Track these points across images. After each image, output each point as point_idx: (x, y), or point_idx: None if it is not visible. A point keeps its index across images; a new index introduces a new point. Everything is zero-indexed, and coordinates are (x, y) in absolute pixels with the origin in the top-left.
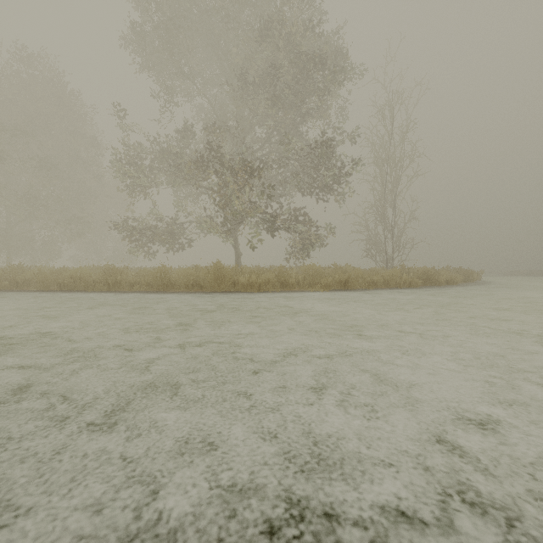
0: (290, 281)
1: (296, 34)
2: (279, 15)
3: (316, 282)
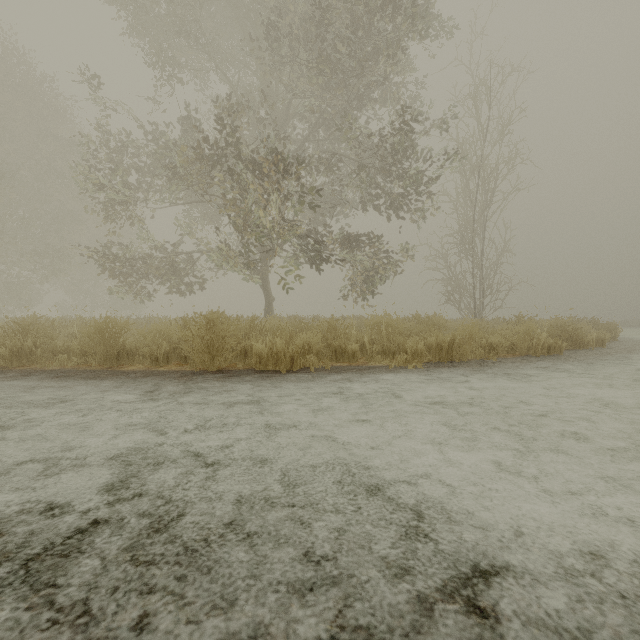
0: (349, 347)
1: None
2: None
3: (395, 347)
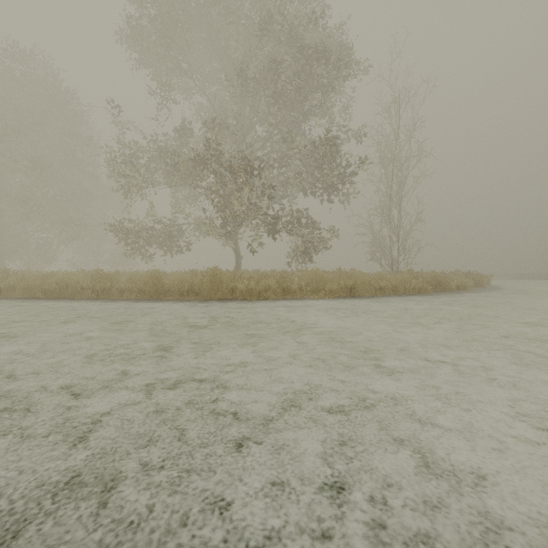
0: (292, 287)
1: (298, 26)
2: (281, 8)
3: (320, 288)
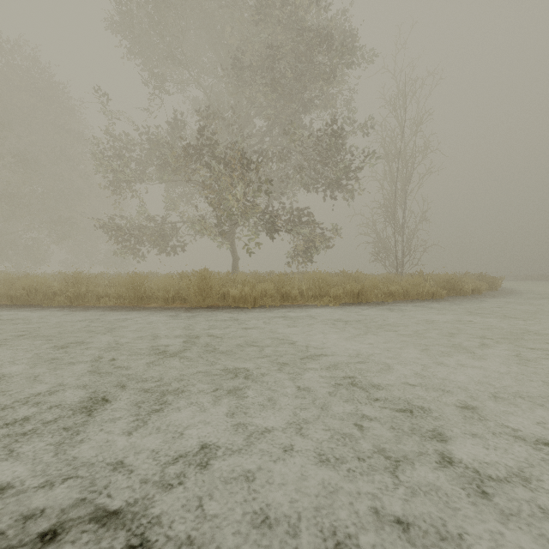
0: (292, 292)
1: (299, 7)
2: None
3: (324, 293)
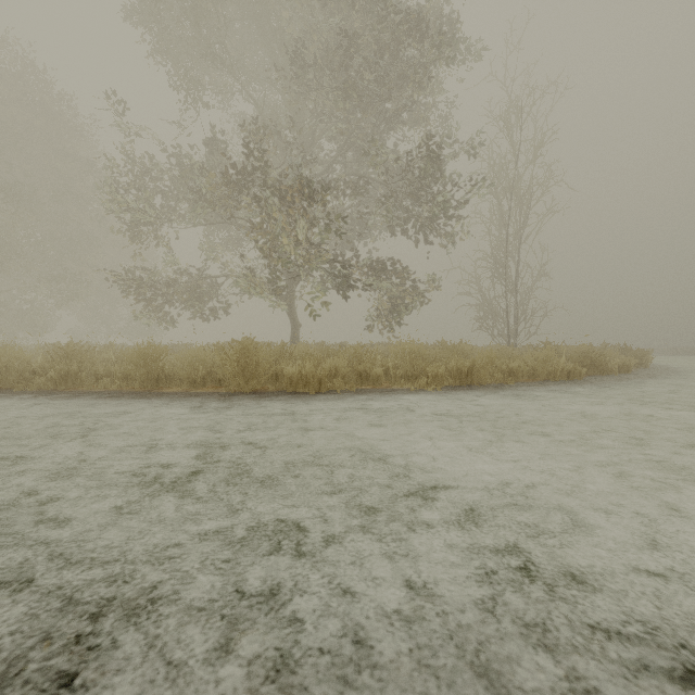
0: (374, 371)
1: None
2: None
3: (418, 372)
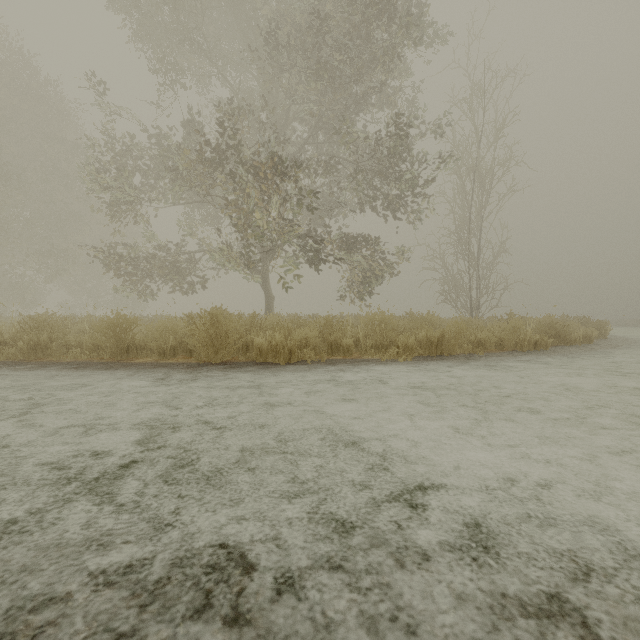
0: (344, 341)
1: None
2: None
3: (388, 342)
